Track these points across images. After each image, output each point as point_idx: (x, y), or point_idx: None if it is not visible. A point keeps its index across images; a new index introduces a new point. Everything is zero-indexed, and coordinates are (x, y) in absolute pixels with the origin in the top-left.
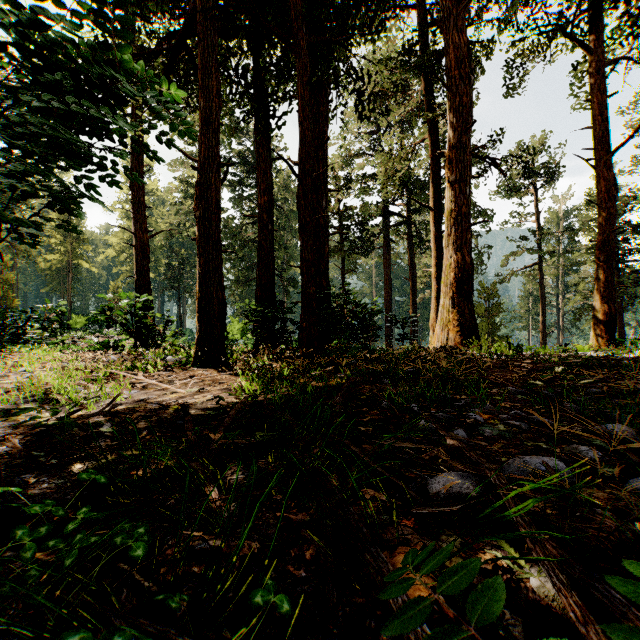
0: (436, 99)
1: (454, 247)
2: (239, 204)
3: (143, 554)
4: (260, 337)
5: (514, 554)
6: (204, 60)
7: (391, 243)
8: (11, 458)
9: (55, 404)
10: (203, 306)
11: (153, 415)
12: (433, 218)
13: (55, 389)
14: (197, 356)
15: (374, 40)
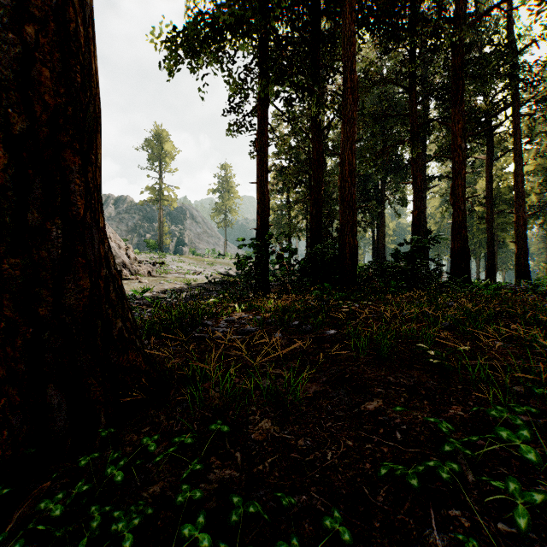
0: None
1: None
2: None
3: None
4: None
5: None
6: None
7: None
8: None
9: None
10: None
11: None
12: None
13: None
14: None
15: None
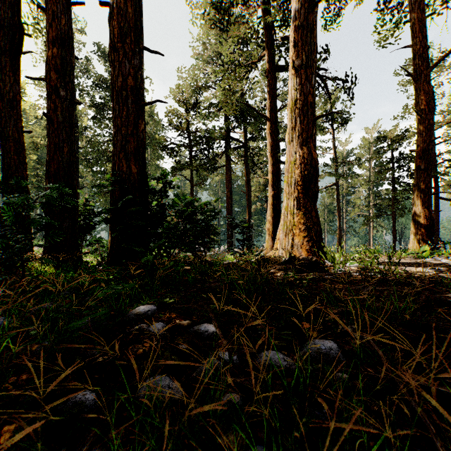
0: None
1: (299, 141)
2: (100, 122)
3: None
4: (47, 247)
5: None
6: None
7: (232, 164)
8: None
9: None
10: None
11: None
12: (269, 128)
13: None
14: None
15: None
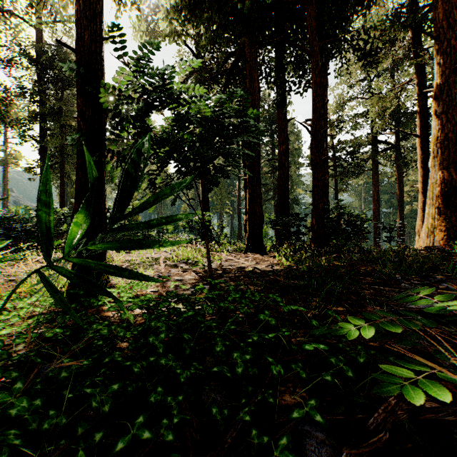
0: (423, 40)
1: (439, 167)
2: None
3: (281, 300)
4: (279, 237)
5: (452, 327)
6: (251, 72)
7: (378, 165)
8: (195, 280)
9: (192, 264)
10: (251, 217)
11: (241, 271)
12: (419, 143)
13: (190, 258)
14: (247, 246)
15: (364, 16)
